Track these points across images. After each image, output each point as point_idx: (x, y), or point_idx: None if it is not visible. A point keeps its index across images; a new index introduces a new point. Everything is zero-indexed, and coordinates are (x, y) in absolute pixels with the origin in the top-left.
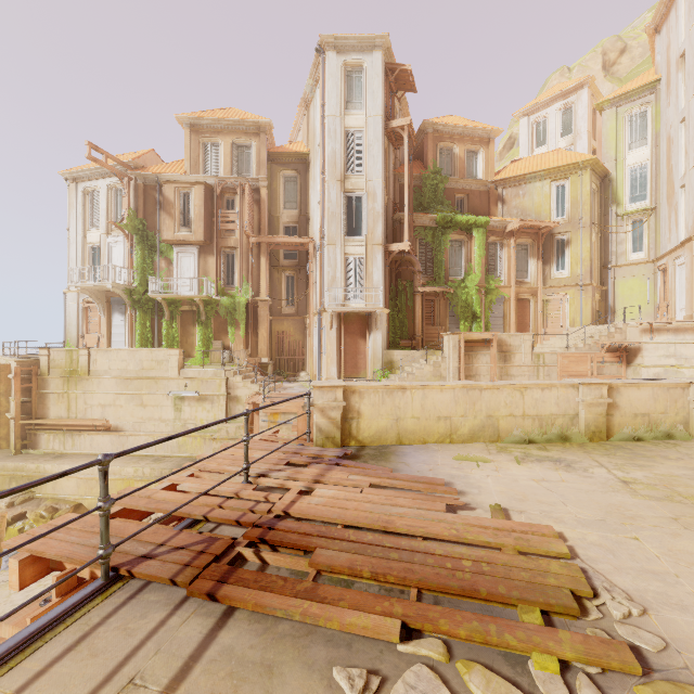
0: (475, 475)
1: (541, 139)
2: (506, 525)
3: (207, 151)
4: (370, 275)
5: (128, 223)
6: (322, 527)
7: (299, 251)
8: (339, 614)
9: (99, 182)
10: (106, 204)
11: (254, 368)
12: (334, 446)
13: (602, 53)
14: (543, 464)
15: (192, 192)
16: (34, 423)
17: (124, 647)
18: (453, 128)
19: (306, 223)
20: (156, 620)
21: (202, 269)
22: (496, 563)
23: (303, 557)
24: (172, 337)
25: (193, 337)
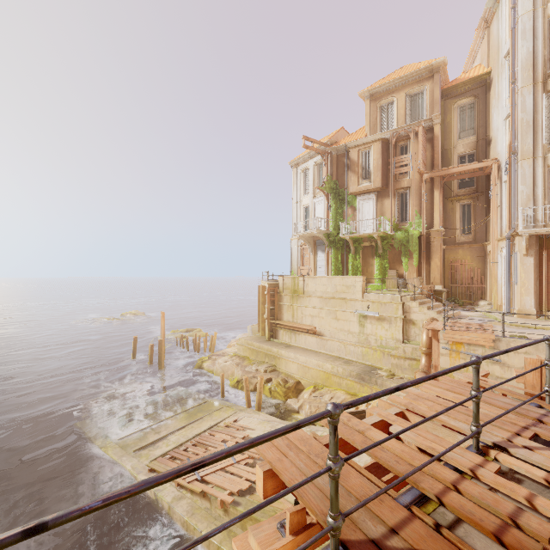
0: None
1: None
2: None
3: (383, 111)
4: None
5: (326, 186)
6: None
7: (477, 177)
8: None
9: (309, 163)
10: (313, 176)
11: (427, 294)
12: None
13: None
14: None
15: (371, 149)
16: (276, 322)
17: None
18: None
19: (485, 147)
20: None
21: (379, 211)
22: None
23: None
24: (356, 267)
25: (372, 267)
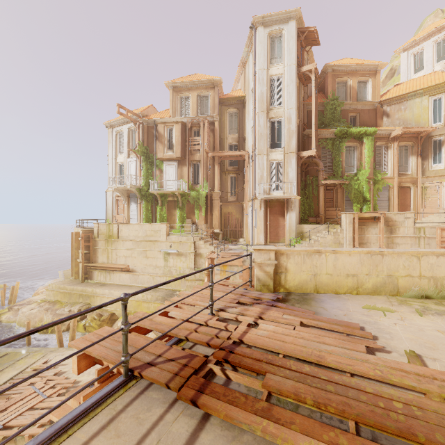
0: (384, 322)
1: (419, 66)
2: (426, 372)
3: (182, 102)
4: (287, 174)
5: (139, 149)
6: (268, 355)
7: (239, 160)
8: (293, 437)
9: (123, 127)
10: (127, 139)
11: (210, 235)
12: (268, 291)
13: None
14: (444, 317)
15: (174, 128)
16: (91, 265)
17: (136, 433)
18: (348, 67)
19: (243, 142)
20: (157, 414)
21: (179, 174)
22: (426, 409)
23: (256, 379)
24: (163, 216)
25: (174, 216)
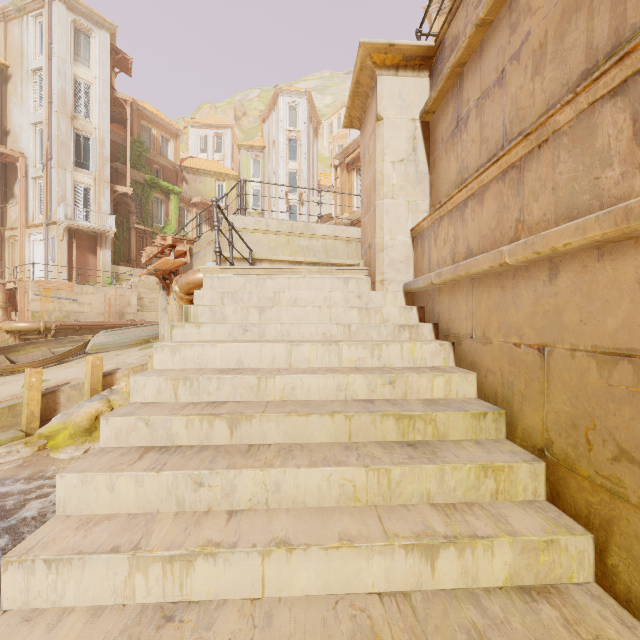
0: None
1: (203, 148)
2: None
3: None
4: (99, 204)
5: None
6: None
7: None
8: None
9: None
10: None
11: None
12: None
13: (234, 109)
14: None
15: None
16: None
17: None
18: (153, 115)
19: (2, 135)
20: None
21: None
22: None
23: None
24: None
25: None
